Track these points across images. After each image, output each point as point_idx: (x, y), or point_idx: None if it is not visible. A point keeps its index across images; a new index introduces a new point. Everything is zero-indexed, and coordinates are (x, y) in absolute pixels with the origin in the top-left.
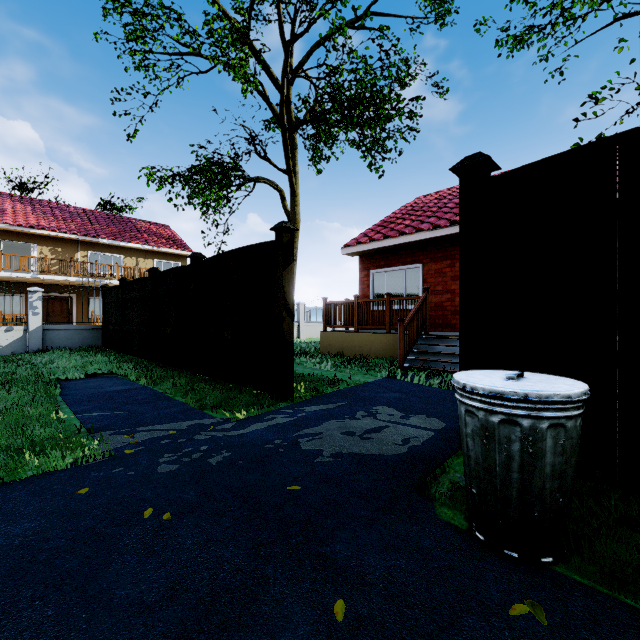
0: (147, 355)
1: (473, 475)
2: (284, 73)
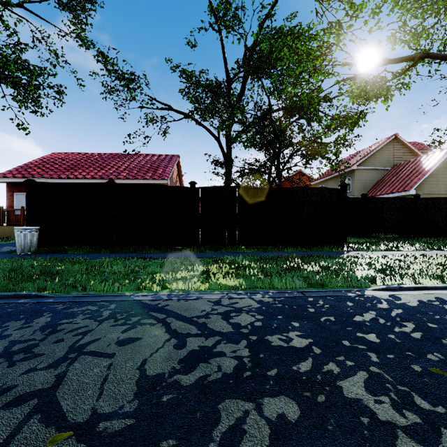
0: None
1: (17, 243)
2: None
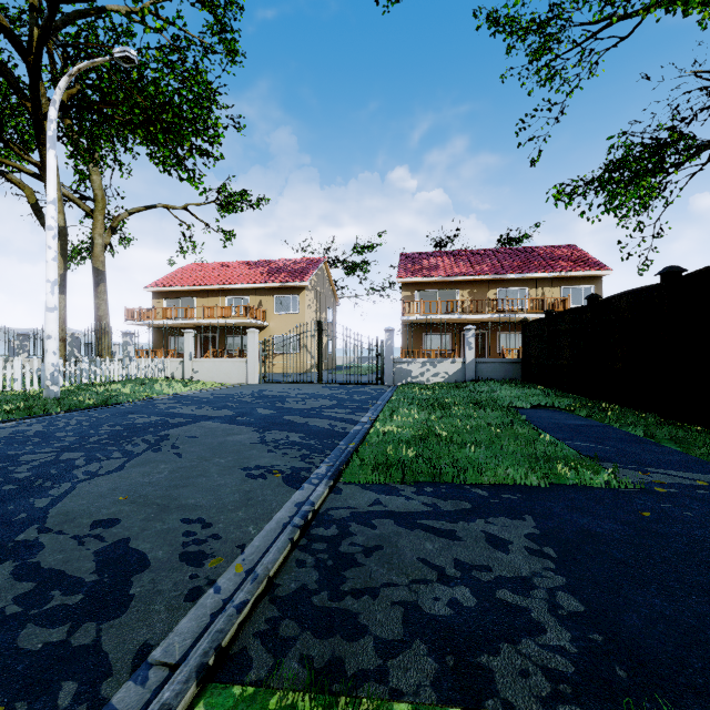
0: (583, 392)
1: None
2: None
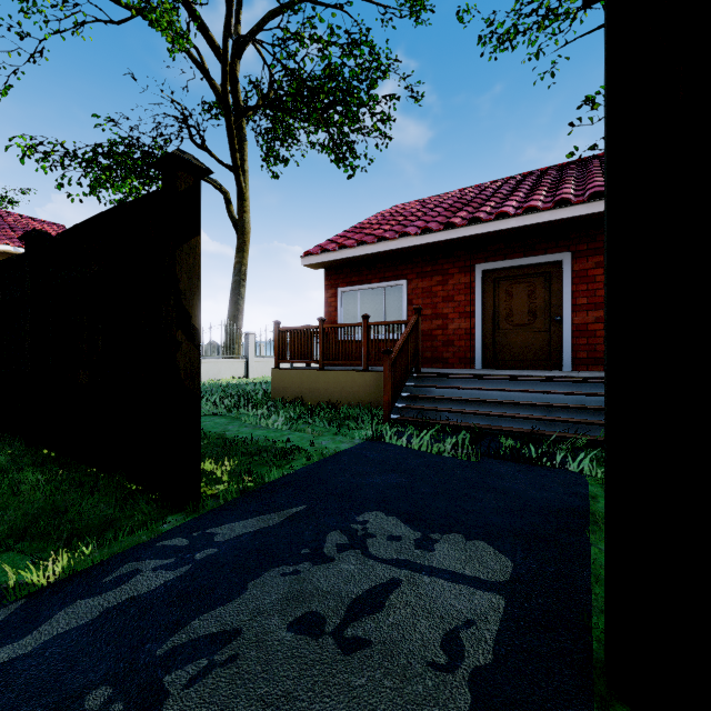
0: None
1: None
2: (226, 33)
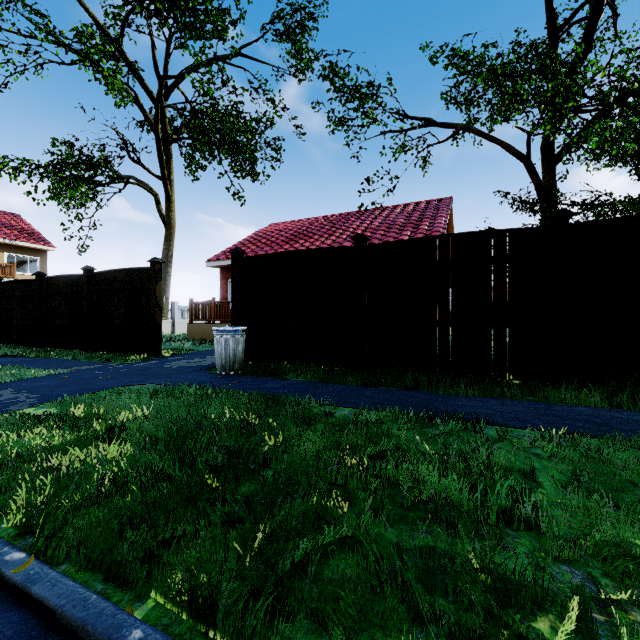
0: (32, 343)
1: (216, 355)
2: (159, 98)
